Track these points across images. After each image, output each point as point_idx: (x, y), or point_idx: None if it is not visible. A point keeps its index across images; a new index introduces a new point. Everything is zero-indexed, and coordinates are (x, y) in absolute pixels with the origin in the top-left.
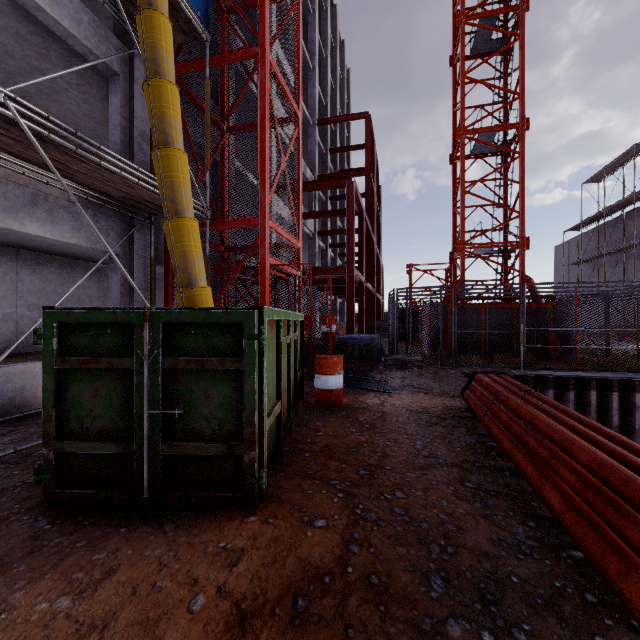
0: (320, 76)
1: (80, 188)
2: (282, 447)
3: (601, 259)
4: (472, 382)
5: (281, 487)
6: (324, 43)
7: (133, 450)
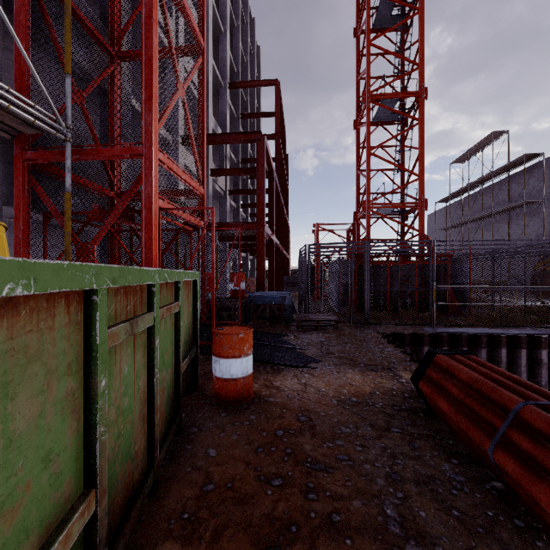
0: (232, 46)
1: None
2: None
3: (464, 226)
4: (430, 366)
5: None
6: (236, 13)
7: None
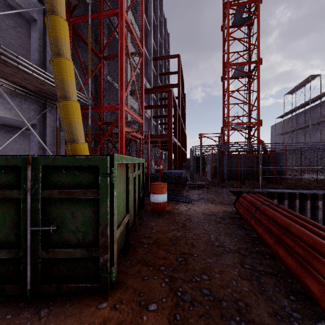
0: (154, 35)
1: (10, 84)
2: (129, 242)
3: (293, 132)
4: (240, 198)
5: (127, 273)
6: (156, 18)
7: (20, 255)
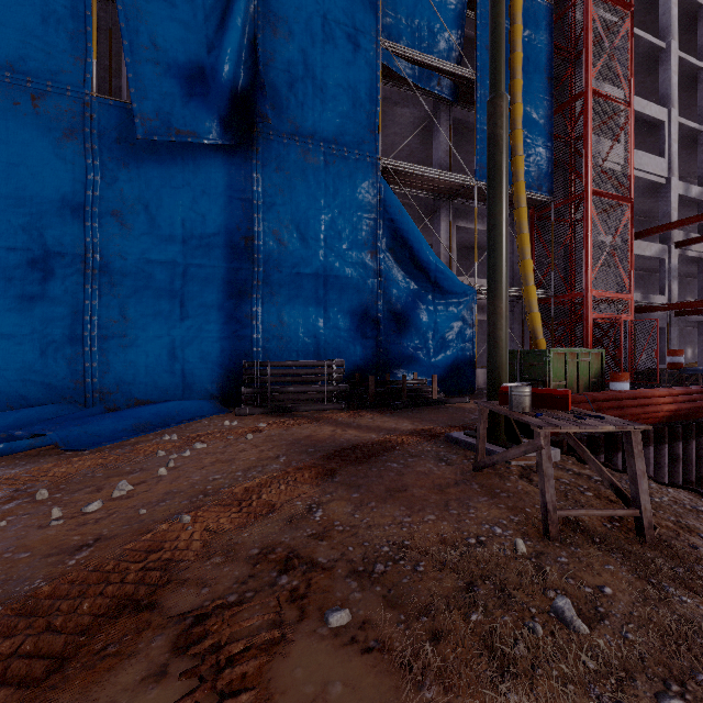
0: None
1: None
2: None
3: None
4: None
5: None
6: None
7: None
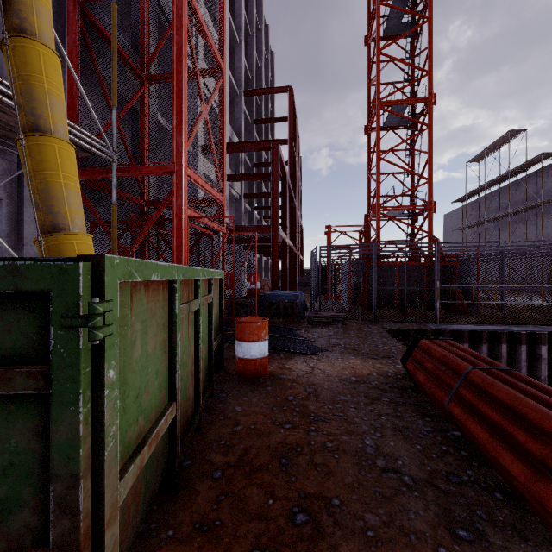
0: (247, 53)
1: None
2: (178, 470)
3: (481, 226)
4: (415, 349)
5: None
6: (250, 22)
7: None
